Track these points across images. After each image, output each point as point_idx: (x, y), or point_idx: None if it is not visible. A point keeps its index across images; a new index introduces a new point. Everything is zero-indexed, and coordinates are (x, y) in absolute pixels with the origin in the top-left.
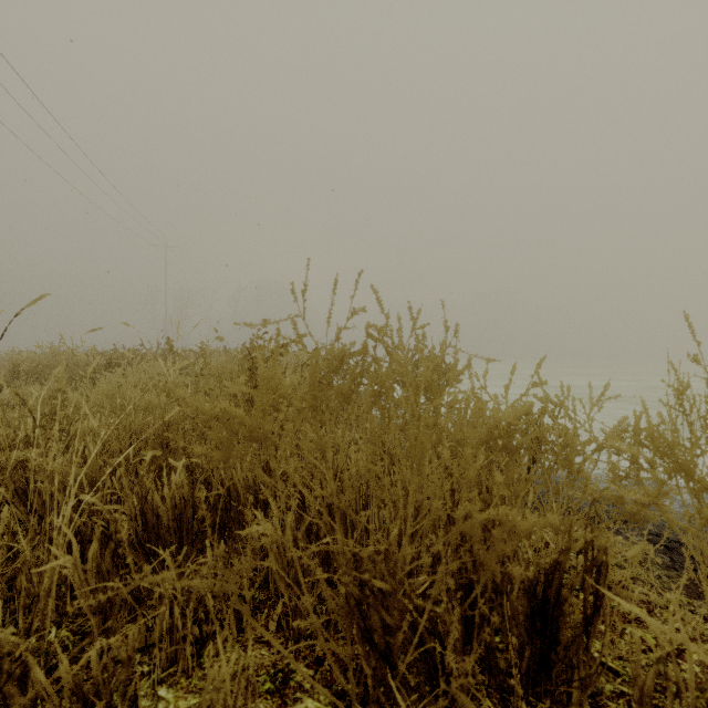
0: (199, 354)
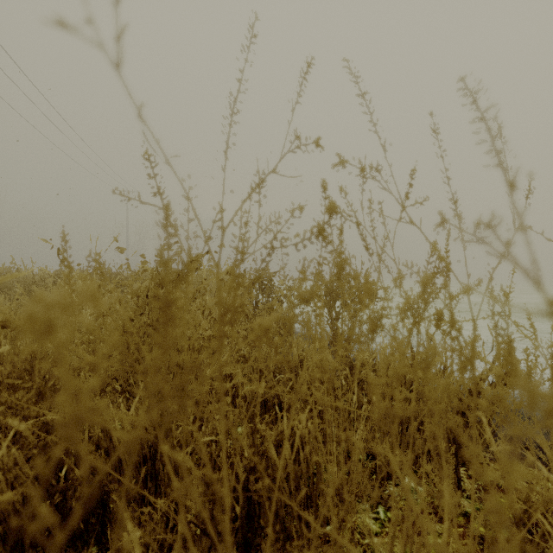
0: (139, 274)
